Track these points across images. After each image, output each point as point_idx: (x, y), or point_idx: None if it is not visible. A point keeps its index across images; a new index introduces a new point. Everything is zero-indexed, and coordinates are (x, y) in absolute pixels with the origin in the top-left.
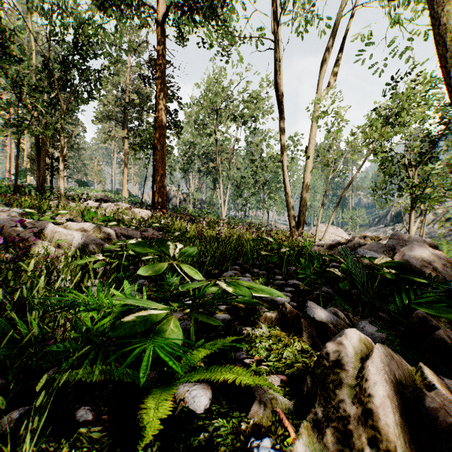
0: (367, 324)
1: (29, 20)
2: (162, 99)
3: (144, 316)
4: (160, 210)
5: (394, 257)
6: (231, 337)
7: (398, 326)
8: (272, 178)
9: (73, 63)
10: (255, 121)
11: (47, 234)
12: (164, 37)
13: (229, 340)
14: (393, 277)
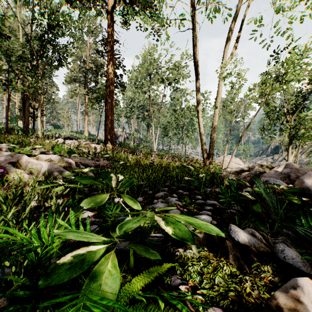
0: (286, 247)
1: (17, 10)
2: (111, 66)
3: (82, 254)
4: (110, 145)
5: (294, 184)
6: (167, 263)
7: (304, 243)
8: (188, 122)
9: (48, 40)
10: (177, 82)
11: (23, 163)
12: (112, 22)
13: (165, 267)
14: (297, 201)
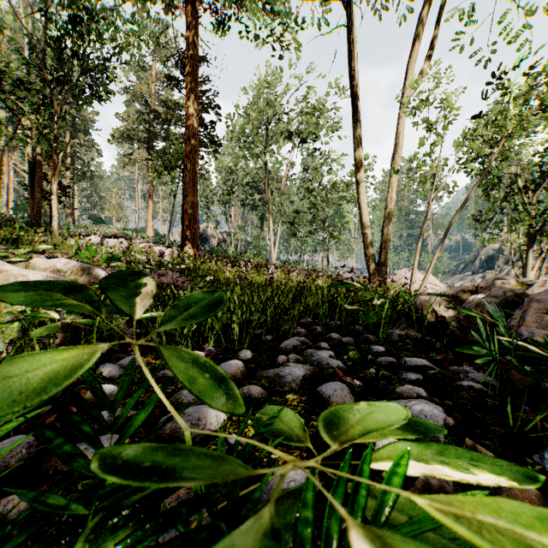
0: None
1: (20, 2)
2: (193, 102)
3: None
4: (191, 250)
5: None
6: None
7: None
8: (333, 214)
9: (73, 52)
10: (313, 139)
11: None
12: (195, 20)
13: None
14: None
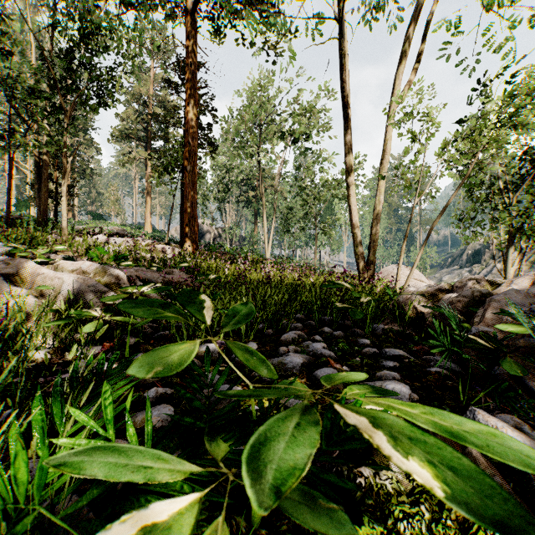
0: None
1: (27, 11)
2: (193, 107)
3: None
4: (190, 247)
5: None
6: None
7: None
8: (325, 210)
9: (80, 61)
10: (306, 139)
11: (27, 277)
12: (195, 30)
13: None
14: None
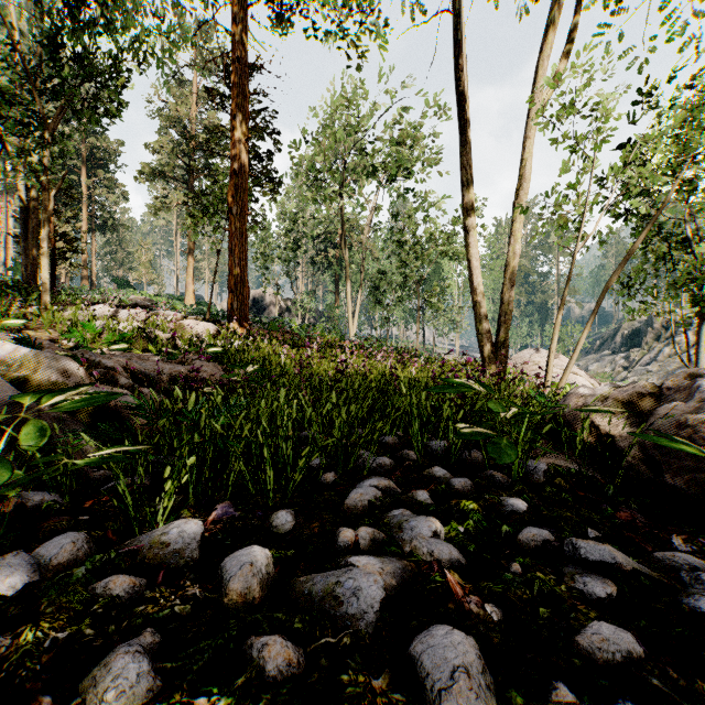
0: None
1: None
2: (241, 122)
3: None
4: (237, 324)
5: None
6: None
7: None
8: (430, 275)
9: (75, 53)
10: (404, 176)
11: None
12: (243, 11)
13: None
14: None
